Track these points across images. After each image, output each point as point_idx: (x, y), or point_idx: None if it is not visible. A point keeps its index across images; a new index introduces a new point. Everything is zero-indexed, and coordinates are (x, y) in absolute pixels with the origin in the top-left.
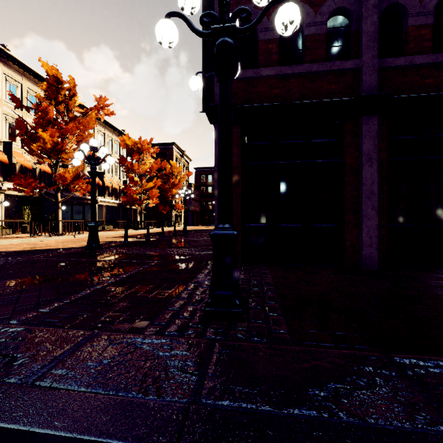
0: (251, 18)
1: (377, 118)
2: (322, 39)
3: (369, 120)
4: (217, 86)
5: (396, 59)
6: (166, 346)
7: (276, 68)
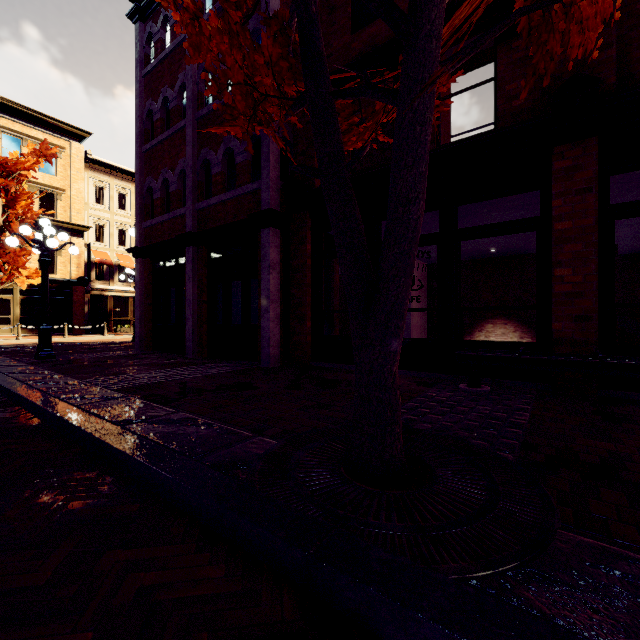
0: (151, 185)
1: (192, 248)
2: (176, 193)
3: (189, 250)
4: (136, 235)
5: (203, 202)
6: (7, 360)
7: (157, 218)
